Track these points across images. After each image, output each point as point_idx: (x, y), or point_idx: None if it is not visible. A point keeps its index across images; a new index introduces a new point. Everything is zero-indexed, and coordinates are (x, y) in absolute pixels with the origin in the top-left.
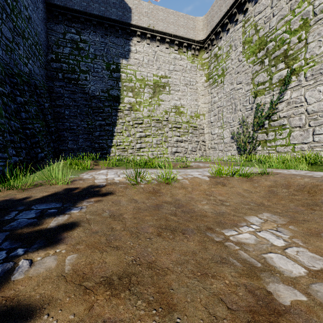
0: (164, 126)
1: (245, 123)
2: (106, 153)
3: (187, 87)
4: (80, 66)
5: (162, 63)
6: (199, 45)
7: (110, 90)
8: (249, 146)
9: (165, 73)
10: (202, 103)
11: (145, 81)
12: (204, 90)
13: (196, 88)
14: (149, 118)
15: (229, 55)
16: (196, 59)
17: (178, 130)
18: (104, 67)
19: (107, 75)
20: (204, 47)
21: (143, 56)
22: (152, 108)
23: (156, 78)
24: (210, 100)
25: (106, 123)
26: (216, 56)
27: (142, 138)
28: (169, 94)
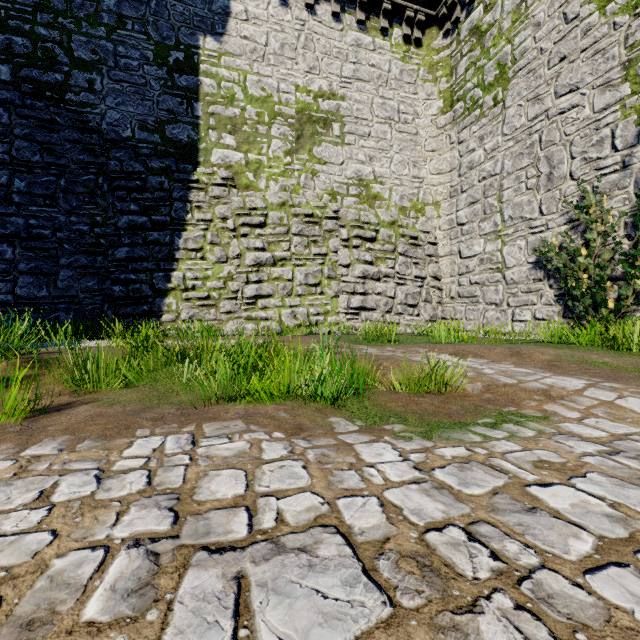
0: (328, 235)
1: (592, 218)
2: (148, 312)
3: (391, 127)
4: (72, 47)
5: (321, 57)
6: (423, 11)
7: (167, 125)
8: (614, 290)
9: (331, 86)
10: (432, 173)
11: (272, 104)
12: (438, 137)
13: (414, 131)
14: (285, 211)
15: (525, 14)
16: (414, 51)
17: (367, 245)
18: (148, 56)
19: (159, 80)
20: (439, 17)
21: (266, 32)
22: (292, 183)
23: (304, 97)
24: (455, 161)
25: (153, 221)
26: (476, 33)
27: (263, 266)
28: (342, 145)
